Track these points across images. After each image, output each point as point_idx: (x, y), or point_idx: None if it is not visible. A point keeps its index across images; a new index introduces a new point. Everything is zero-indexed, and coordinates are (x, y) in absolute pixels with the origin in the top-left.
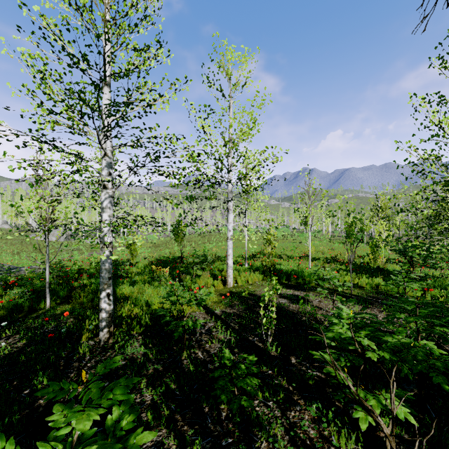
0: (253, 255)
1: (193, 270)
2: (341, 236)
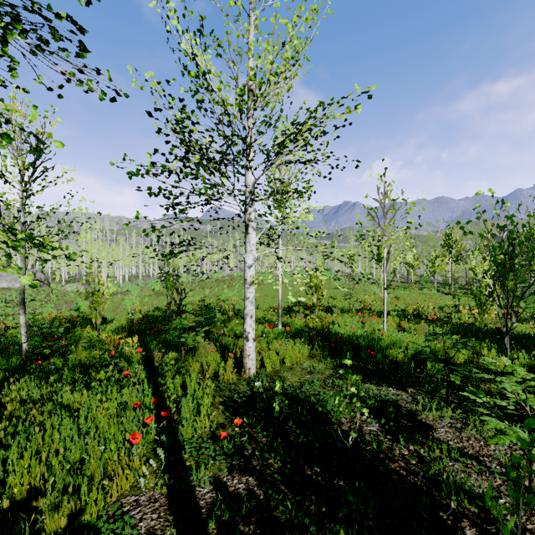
0: (290, 308)
1: (181, 342)
2: (395, 280)
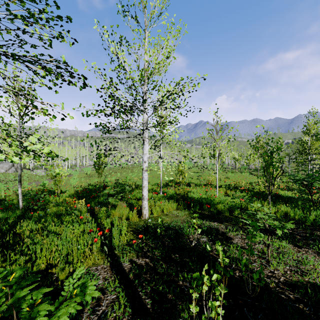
0: (167, 184)
1: (108, 201)
2: (228, 167)
